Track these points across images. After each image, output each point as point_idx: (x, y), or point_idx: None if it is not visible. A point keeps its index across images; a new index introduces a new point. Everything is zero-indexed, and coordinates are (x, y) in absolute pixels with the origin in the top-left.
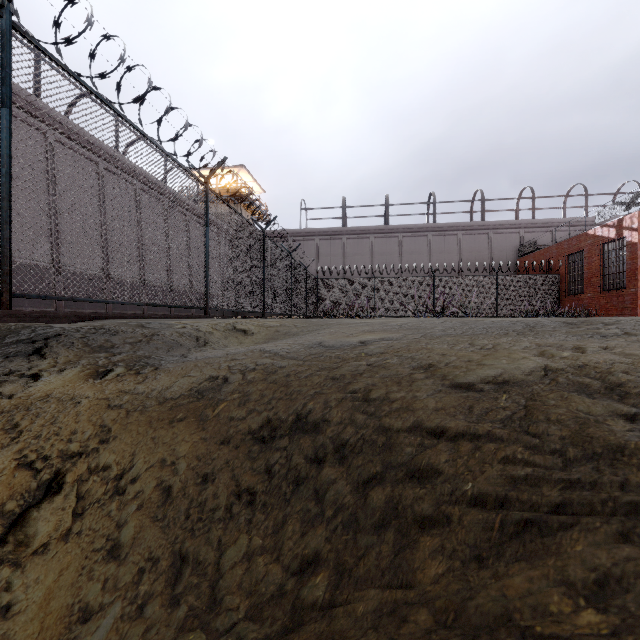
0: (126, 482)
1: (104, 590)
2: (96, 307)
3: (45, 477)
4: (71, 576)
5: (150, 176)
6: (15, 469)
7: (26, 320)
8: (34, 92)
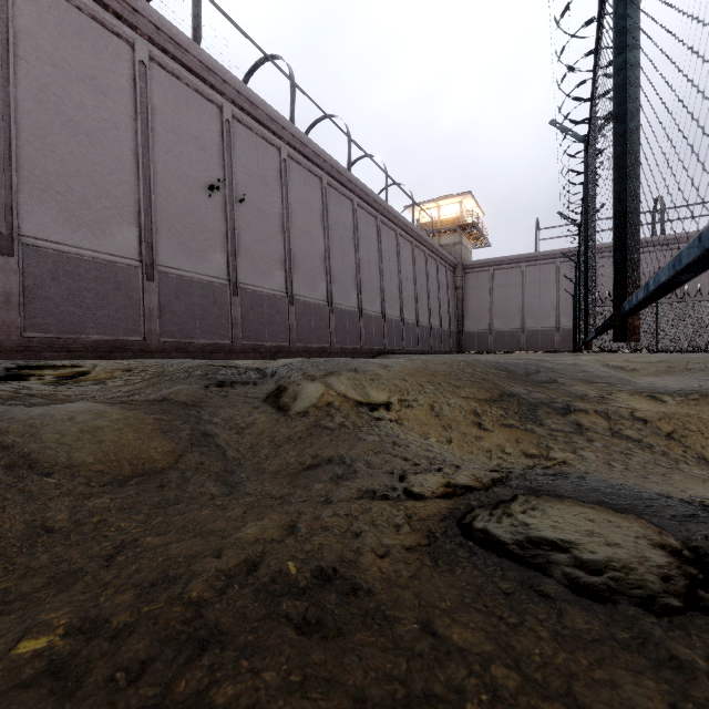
0: None
1: None
2: (379, 344)
3: None
4: None
5: (406, 221)
6: None
7: (348, 356)
8: (347, 169)
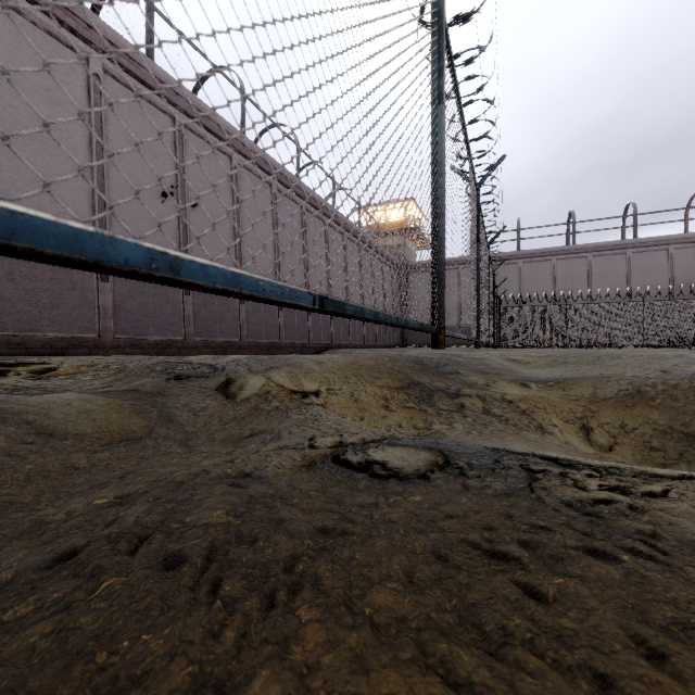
0: (629, 429)
1: (666, 460)
2: (326, 339)
3: (580, 425)
4: (640, 457)
5: (352, 224)
6: (564, 421)
7: (297, 350)
8: (296, 176)
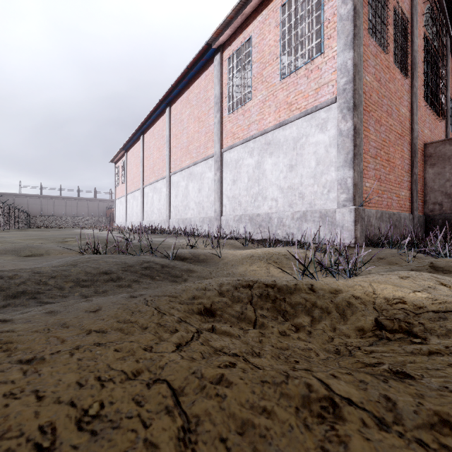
0: None
1: None
2: None
3: None
4: None
5: None
6: None
7: None
8: None
